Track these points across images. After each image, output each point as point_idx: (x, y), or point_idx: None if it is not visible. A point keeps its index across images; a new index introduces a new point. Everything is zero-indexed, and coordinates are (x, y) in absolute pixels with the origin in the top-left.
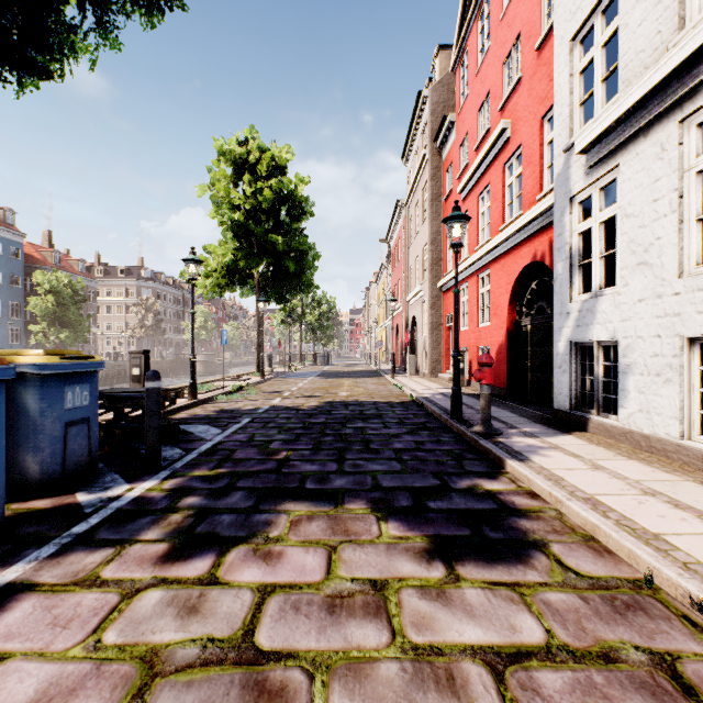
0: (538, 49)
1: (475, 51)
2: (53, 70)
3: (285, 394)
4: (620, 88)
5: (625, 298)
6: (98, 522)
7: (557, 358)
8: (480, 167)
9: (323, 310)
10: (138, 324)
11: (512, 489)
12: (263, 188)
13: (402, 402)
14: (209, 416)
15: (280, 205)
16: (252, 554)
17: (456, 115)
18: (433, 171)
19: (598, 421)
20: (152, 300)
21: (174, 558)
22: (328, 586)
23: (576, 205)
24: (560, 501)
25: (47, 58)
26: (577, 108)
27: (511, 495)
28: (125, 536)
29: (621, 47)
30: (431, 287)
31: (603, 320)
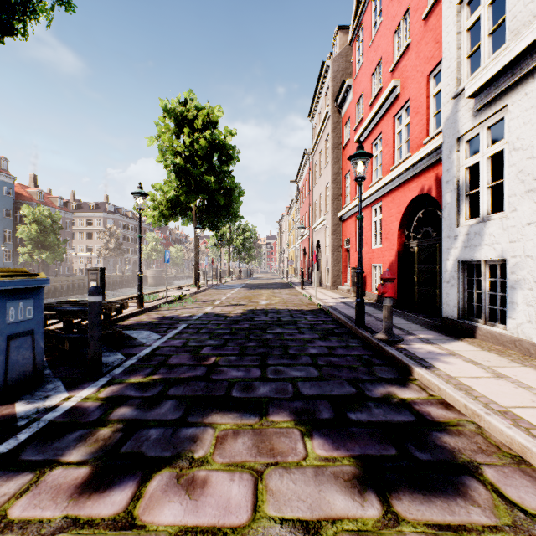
0: (425, 18)
1: (369, 26)
2: (16, 29)
3: (216, 303)
4: (508, 37)
5: (513, 222)
6: (26, 438)
7: (445, 274)
8: (374, 119)
9: (246, 236)
10: (104, 247)
11: (424, 398)
12: (199, 138)
13: (311, 310)
14: (152, 323)
15: (213, 152)
16: (174, 482)
17: (353, 80)
18: (334, 125)
19: (486, 329)
20: (114, 228)
21: (92, 488)
22: (255, 531)
23: (463, 144)
24: (478, 415)
25: (11, 18)
26: (464, 60)
27: (425, 405)
28: (48, 457)
29: (509, 2)
30: (332, 217)
31: (491, 241)
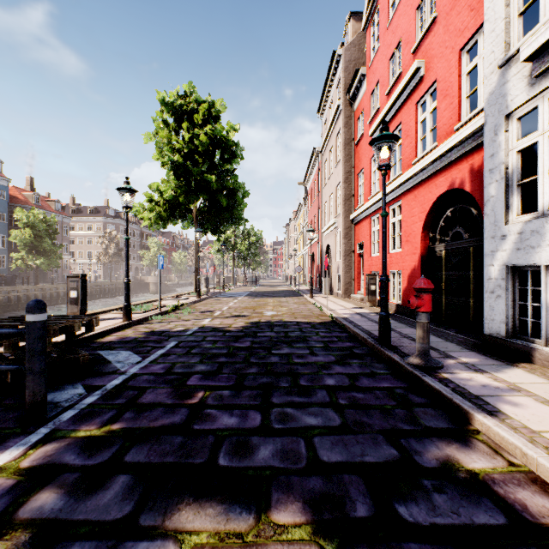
0: None
1: (386, 6)
2: None
3: (215, 314)
4: None
5: None
6: None
7: (489, 283)
8: (392, 109)
9: (252, 240)
10: (103, 252)
11: (504, 470)
12: (199, 134)
13: (323, 322)
14: (136, 339)
15: (214, 150)
16: None
17: (367, 69)
18: (346, 120)
19: None
20: (114, 233)
21: None
22: None
23: (513, 122)
24: None
25: None
26: (515, 19)
27: (512, 487)
28: None
29: None
30: (344, 219)
31: None
